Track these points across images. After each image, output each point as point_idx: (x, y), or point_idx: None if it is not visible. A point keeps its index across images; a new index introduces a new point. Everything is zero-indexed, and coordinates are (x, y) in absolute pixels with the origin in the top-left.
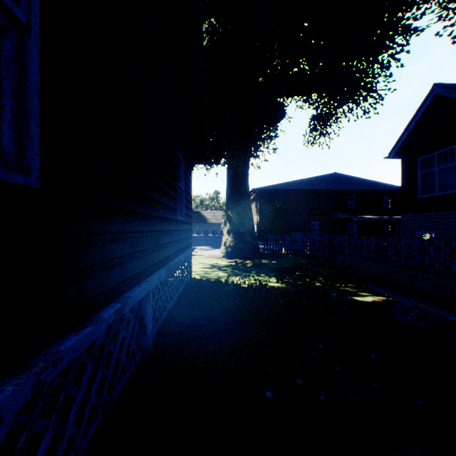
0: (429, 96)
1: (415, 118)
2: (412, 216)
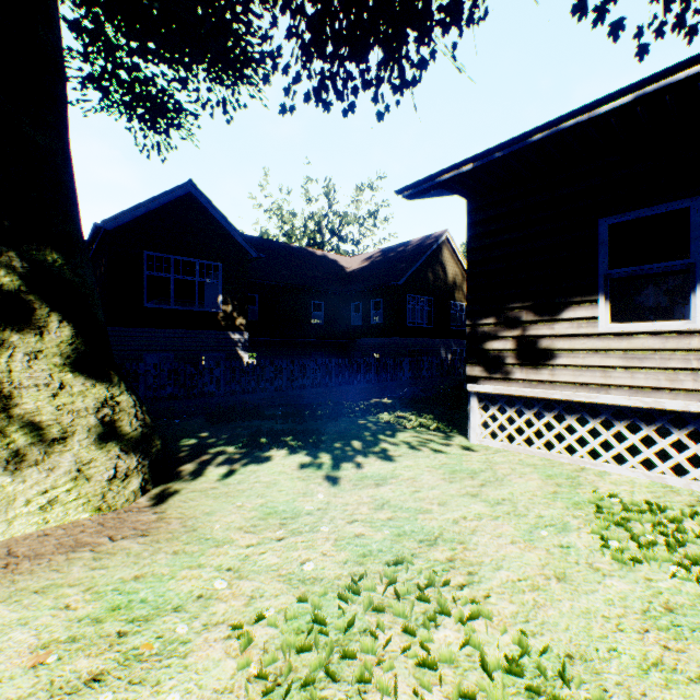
0: (184, 188)
1: (162, 200)
2: (135, 331)
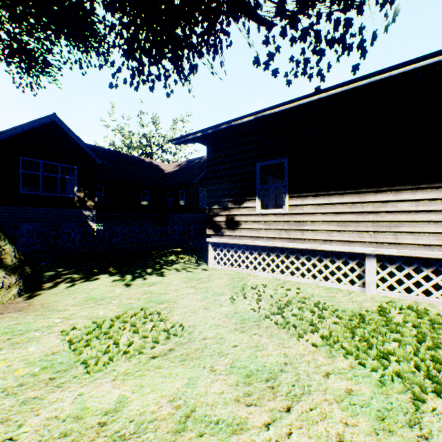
0: (50, 118)
1: (34, 125)
2: (13, 209)
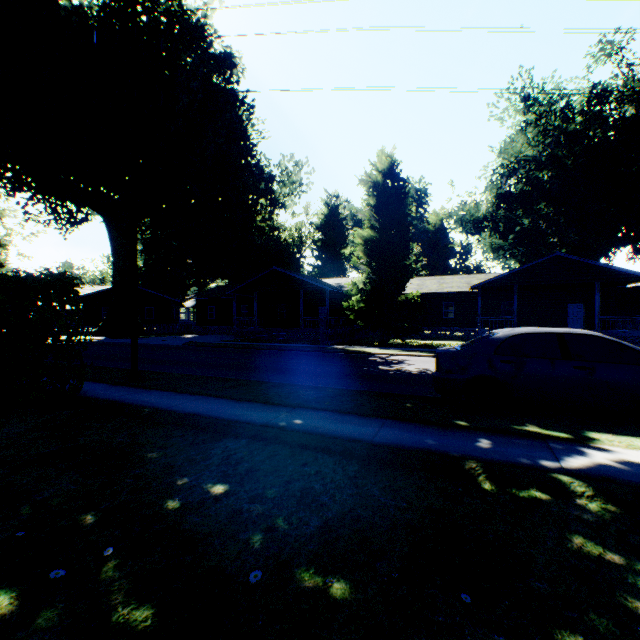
0: None
1: None
2: None
